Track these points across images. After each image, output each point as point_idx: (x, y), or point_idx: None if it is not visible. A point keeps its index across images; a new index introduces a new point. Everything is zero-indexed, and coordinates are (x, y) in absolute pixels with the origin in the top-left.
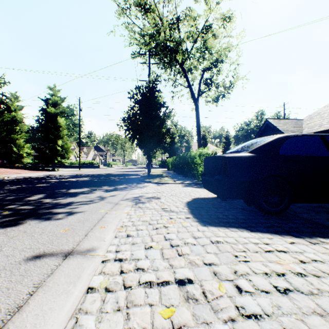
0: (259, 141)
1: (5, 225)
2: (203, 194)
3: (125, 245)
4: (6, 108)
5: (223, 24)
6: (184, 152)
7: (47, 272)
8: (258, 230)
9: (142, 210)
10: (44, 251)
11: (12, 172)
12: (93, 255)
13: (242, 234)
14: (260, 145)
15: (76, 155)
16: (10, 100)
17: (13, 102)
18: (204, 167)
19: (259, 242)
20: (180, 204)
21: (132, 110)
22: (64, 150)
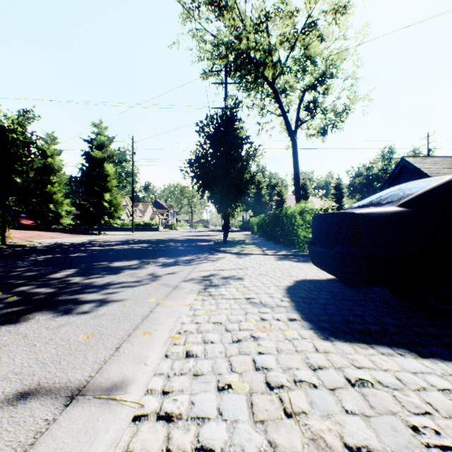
0: (415, 186)
1: (2, 322)
2: (311, 272)
3: (181, 379)
4: (42, 153)
5: (335, 18)
6: (274, 208)
7: (24, 439)
8: (433, 352)
9: (214, 301)
10: (40, 381)
11: (47, 236)
12: (119, 400)
13: (407, 363)
14: (419, 193)
15: (129, 214)
16: (46, 143)
17: (49, 145)
18: (314, 231)
19: (450, 388)
20: (275, 291)
21: (202, 149)
22: (113, 207)
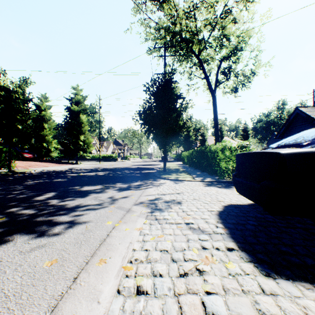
0: None
1: None
2: (234, 198)
3: None
4: (38, 108)
5: (245, 5)
6: (199, 145)
7: None
8: None
9: (159, 225)
10: None
11: (41, 165)
12: None
13: None
14: None
15: (97, 149)
16: (41, 101)
17: (43, 102)
18: (239, 166)
19: None
20: (209, 216)
21: (148, 103)
22: (86, 145)
